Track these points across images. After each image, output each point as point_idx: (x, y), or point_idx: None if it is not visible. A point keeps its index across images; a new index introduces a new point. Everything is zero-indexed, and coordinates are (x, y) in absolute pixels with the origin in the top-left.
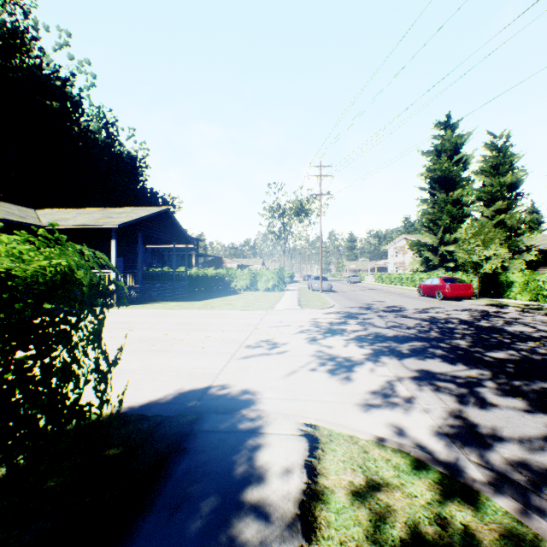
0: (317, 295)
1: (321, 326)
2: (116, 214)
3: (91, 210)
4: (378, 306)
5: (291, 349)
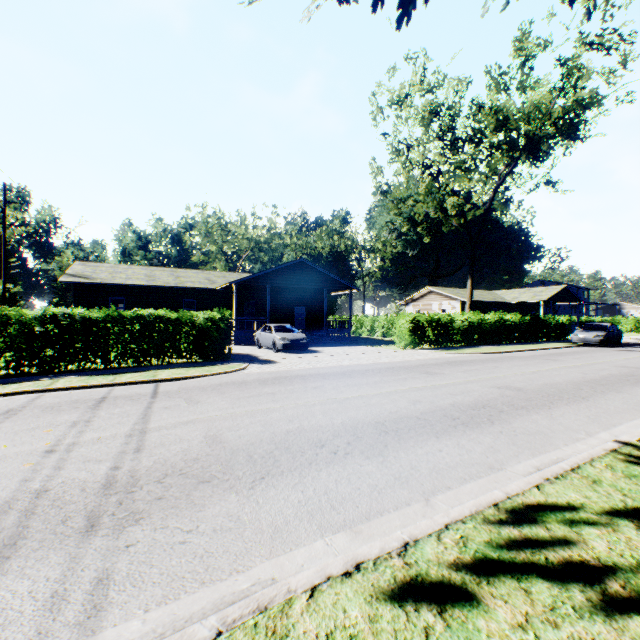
0: None
1: (636, 338)
2: (538, 293)
3: (521, 290)
4: None
5: None
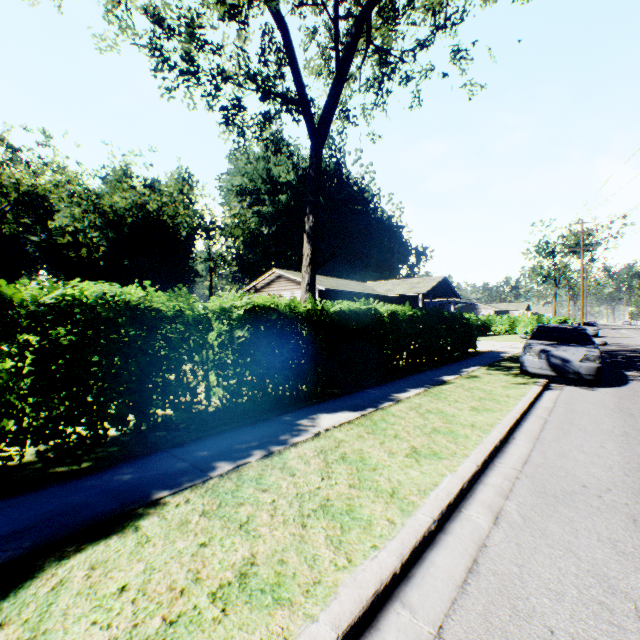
0: None
1: None
2: (416, 285)
3: (396, 281)
4: (619, 344)
5: None
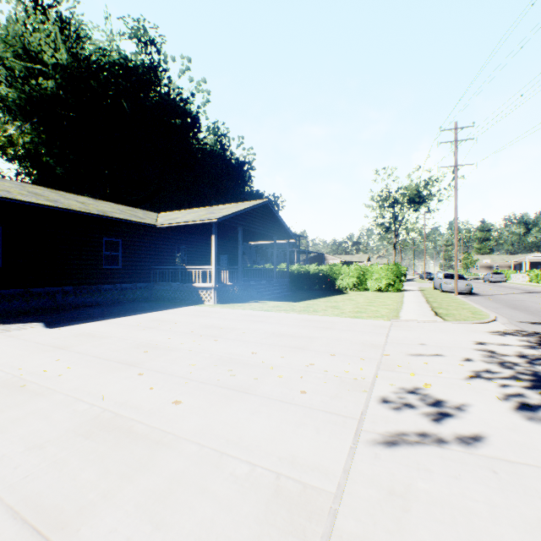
0: (453, 299)
1: (513, 366)
2: (218, 210)
3: (199, 209)
4: None
5: (488, 435)
